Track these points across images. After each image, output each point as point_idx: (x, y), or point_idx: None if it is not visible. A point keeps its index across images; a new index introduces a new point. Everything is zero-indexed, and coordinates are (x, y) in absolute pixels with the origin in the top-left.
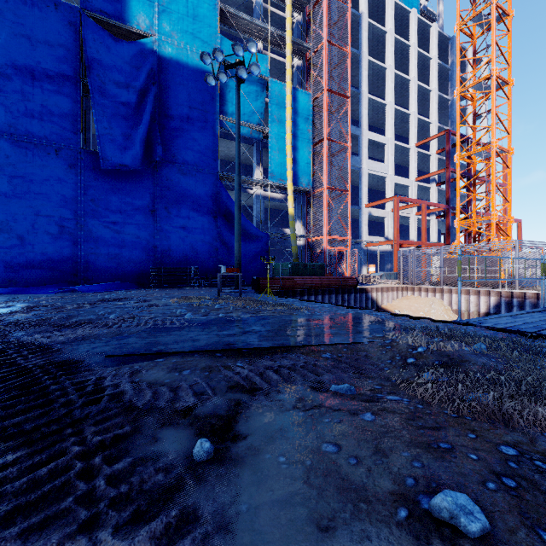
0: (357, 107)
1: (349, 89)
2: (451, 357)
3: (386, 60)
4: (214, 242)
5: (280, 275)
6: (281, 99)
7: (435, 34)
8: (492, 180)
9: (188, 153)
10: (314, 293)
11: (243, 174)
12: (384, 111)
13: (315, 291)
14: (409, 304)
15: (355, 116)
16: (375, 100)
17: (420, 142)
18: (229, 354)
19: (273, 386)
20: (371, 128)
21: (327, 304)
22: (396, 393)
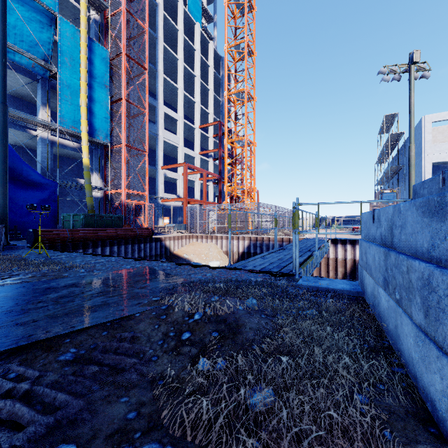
0: (154, 82)
1: (147, 62)
2: (228, 322)
3: (178, 53)
4: None
5: (71, 226)
6: (74, 43)
7: (212, 49)
8: (245, 161)
9: None
10: (109, 244)
11: (24, 112)
12: (176, 93)
13: (110, 242)
14: (195, 248)
15: (153, 90)
16: (170, 81)
17: (202, 125)
18: None
19: None
20: (167, 104)
21: (114, 258)
22: (156, 428)
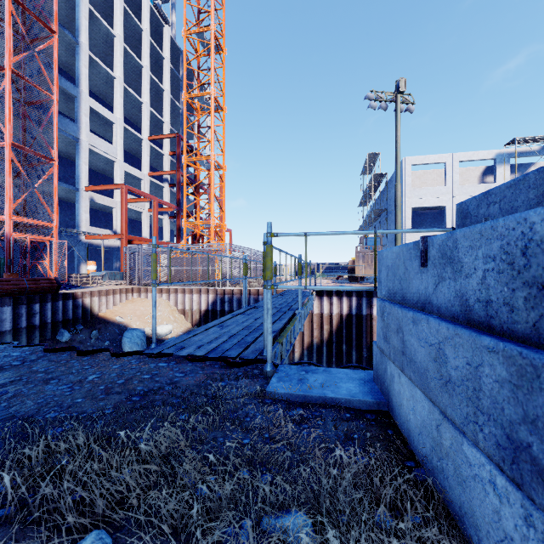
0: (74, 60)
1: (55, 21)
2: None
3: (115, 27)
4: None
5: None
6: None
7: (168, 37)
8: (212, 189)
9: None
10: None
11: None
12: (112, 84)
13: None
14: (135, 307)
15: (73, 72)
16: (100, 64)
17: (153, 136)
18: None
19: None
20: (97, 98)
21: None
22: None
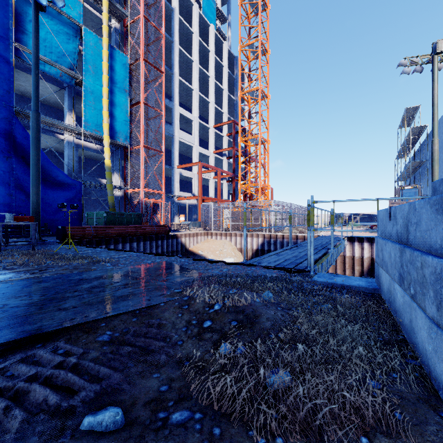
0: (170, 84)
1: (163, 65)
2: (246, 312)
3: (193, 55)
4: (7, 186)
5: (94, 223)
6: (97, 52)
7: (226, 50)
8: (259, 159)
9: None
10: (129, 240)
11: (52, 117)
12: (191, 94)
13: (130, 238)
14: (209, 245)
15: (169, 92)
16: (185, 83)
17: (216, 124)
18: None
19: None
20: (182, 105)
21: (136, 253)
22: (186, 399)
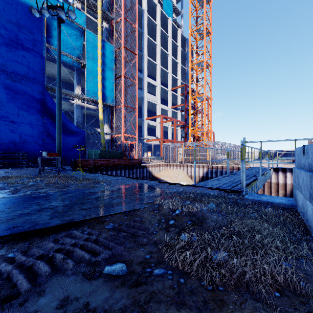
0: (141, 62)
1: (137, 50)
2: (197, 216)
3: (157, 40)
4: (41, 134)
5: (93, 158)
6: (94, 45)
7: (180, 34)
8: (204, 111)
9: (17, 66)
10: (115, 169)
11: (67, 89)
12: (155, 68)
13: (115, 168)
14: (168, 173)
15: (140, 67)
16: (151, 60)
17: (173, 88)
18: (10, 239)
19: (38, 283)
20: (149, 76)
21: (120, 177)
22: (162, 263)
